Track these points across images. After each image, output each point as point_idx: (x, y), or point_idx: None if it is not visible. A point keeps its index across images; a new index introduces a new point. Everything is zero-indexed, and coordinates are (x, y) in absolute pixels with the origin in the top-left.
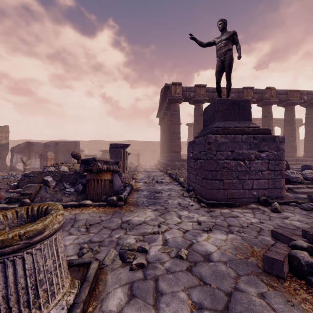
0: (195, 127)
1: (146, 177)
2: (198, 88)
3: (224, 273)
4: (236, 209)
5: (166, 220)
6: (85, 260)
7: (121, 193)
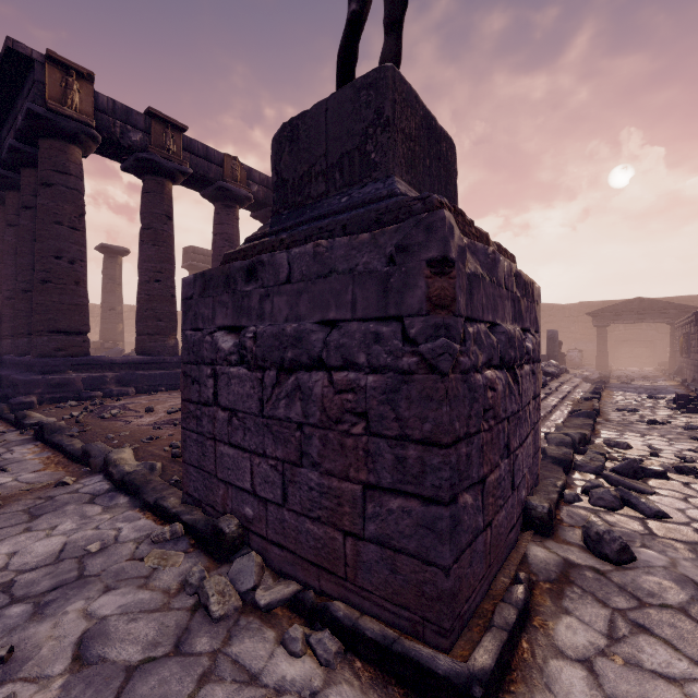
0: (149, 252)
1: None
2: (160, 127)
3: None
4: (551, 617)
5: None
6: None
7: None
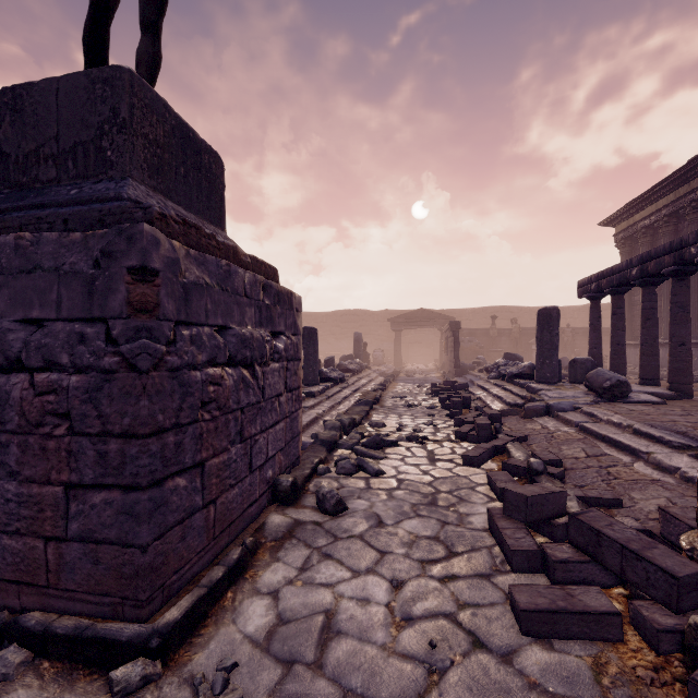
0: None
1: None
2: None
3: None
4: (263, 567)
5: None
6: None
7: None
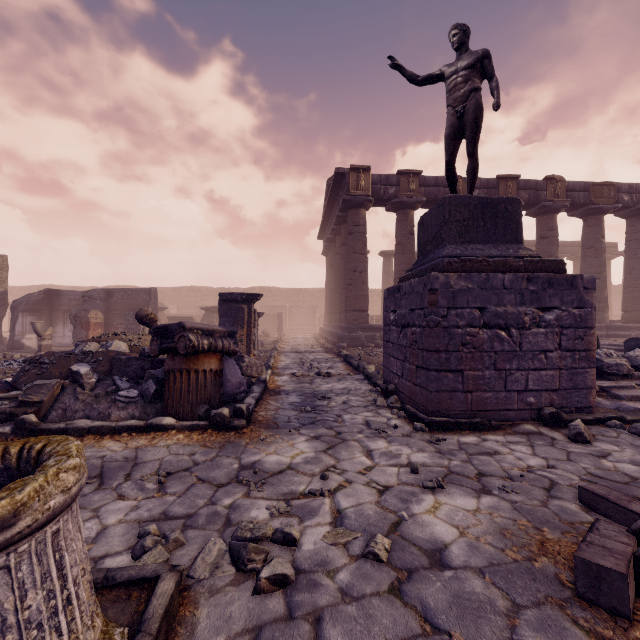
0: (399, 259)
1: (297, 364)
2: (405, 178)
3: (481, 601)
4: (493, 434)
5: (338, 463)
6: (146, 572)
7: (240, 399)
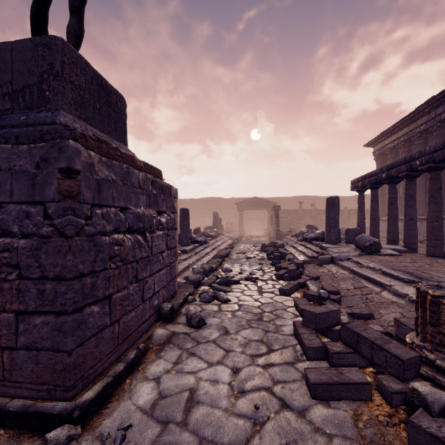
0: None
1: None
2: None
3: None
4: (150, 363)
5: None
6: None
7: None
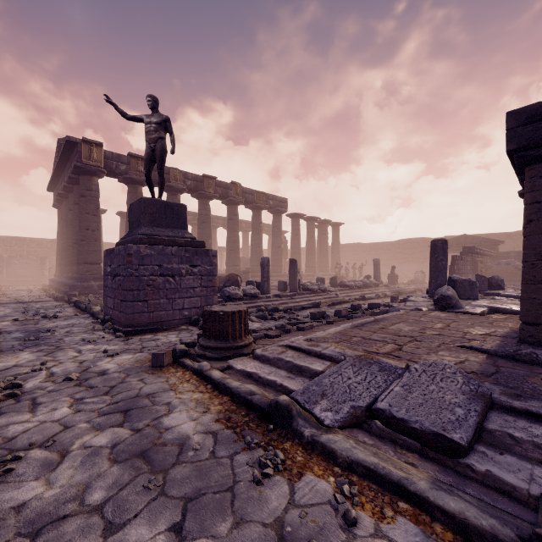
0: None
1: (20, 312)
2: (135, 160)
3: (116, 377)
4: (163, 333)
5: (55, 358)
6: None
7: None
